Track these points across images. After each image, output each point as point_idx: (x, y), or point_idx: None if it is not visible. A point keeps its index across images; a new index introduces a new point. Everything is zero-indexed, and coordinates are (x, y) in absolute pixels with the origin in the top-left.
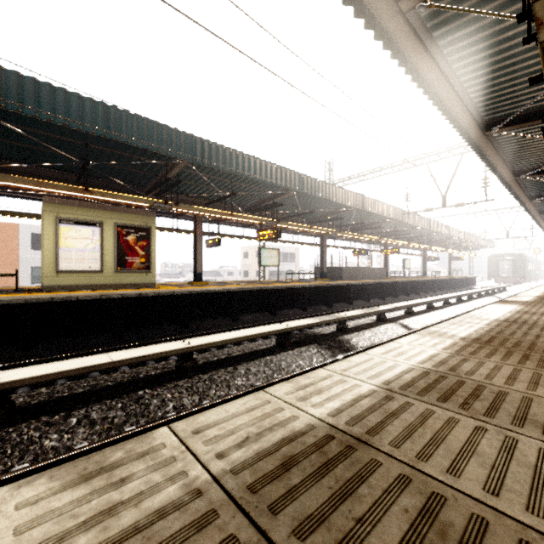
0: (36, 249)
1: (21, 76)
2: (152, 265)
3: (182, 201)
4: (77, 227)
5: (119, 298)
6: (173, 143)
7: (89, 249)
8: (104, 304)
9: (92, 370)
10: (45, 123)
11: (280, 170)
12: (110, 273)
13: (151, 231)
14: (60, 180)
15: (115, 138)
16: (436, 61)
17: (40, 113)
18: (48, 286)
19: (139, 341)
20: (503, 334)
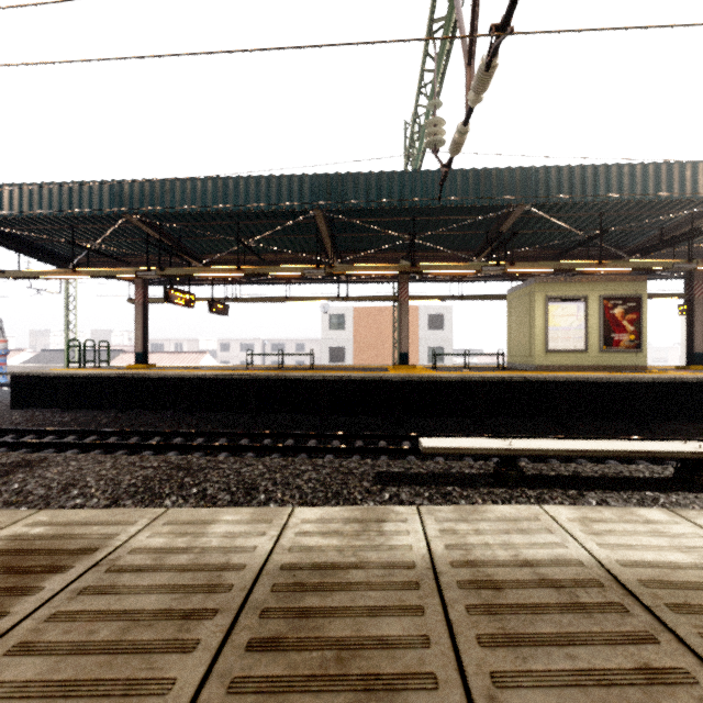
0: (431, 329)
1: (582, 168)
2: (642, 343)
3: (669, 254)
4: (563, 304)
5: (645, 382)
6: None
7: (574, 327)
8: (629, 388)
9: None
10: (571, 205)
11: None
12: (594, 353)
13: (641, 300)
14: (533, 258)
15: (666, 198)
16: None
17: (596, 197)
18: (537, 365)
19: (676, 436)
20: None
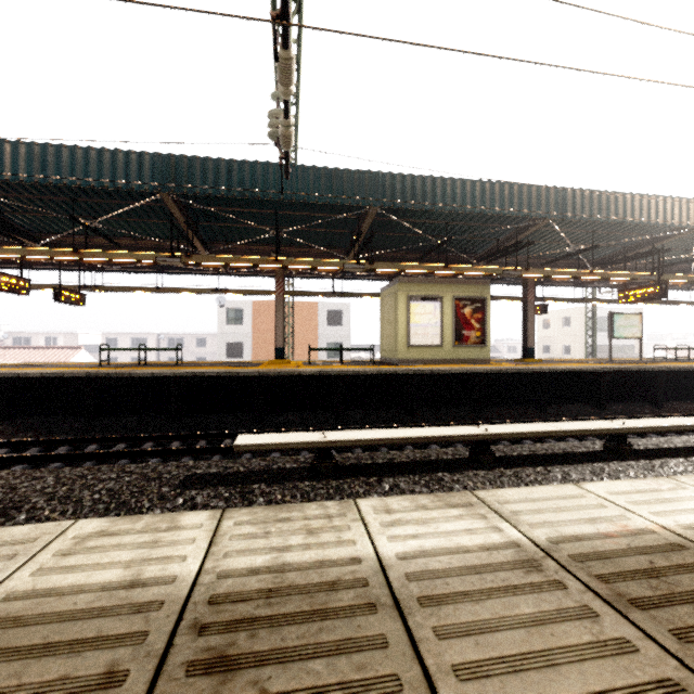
0: (330, 325)
1: (423, 178)
2: (486, 339)
3: (510, 263)
4: (422, 303)
5: (479, 374)
6: (542, 202)
7: (431, 324)
8: (467, 379)
9: (548, 435)
10: (421, 212)
11: (679, 203)
12: (448, 348)
13: (486, 302)
14: (401, 260)
15: (489, 212)
16: None
17: (434, 206)
18: (401, 359)
19: (501, 419)
20: None
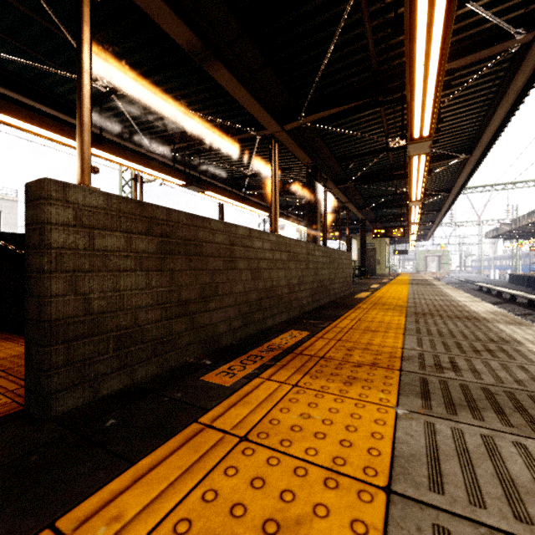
0: None
1: None
2: None
3: None
4: None
5: None
6: None
7: None
8: None
9: (487, 288)
10: None
11: None
12: None
13: None
14: None
15: None
16: (441, 209)
17: None
18: None
19: None
20: (420, 277)
